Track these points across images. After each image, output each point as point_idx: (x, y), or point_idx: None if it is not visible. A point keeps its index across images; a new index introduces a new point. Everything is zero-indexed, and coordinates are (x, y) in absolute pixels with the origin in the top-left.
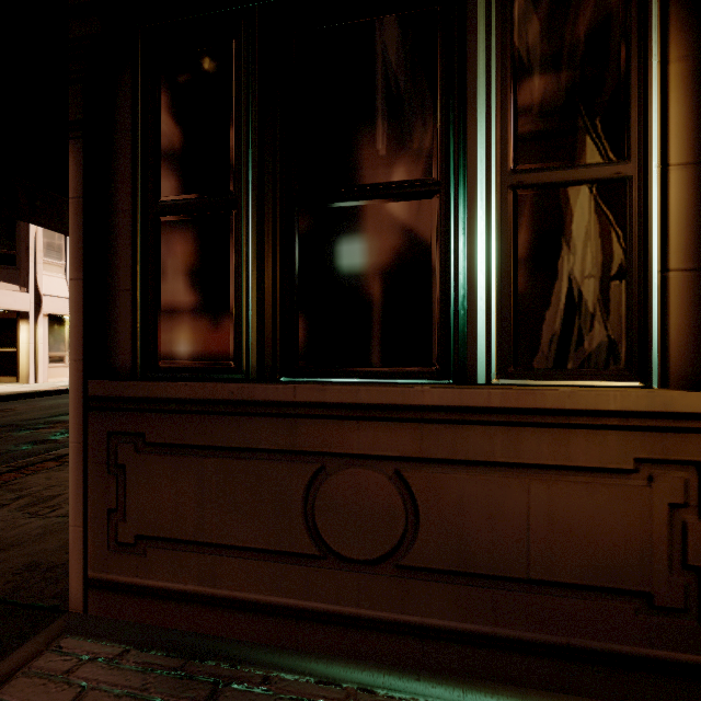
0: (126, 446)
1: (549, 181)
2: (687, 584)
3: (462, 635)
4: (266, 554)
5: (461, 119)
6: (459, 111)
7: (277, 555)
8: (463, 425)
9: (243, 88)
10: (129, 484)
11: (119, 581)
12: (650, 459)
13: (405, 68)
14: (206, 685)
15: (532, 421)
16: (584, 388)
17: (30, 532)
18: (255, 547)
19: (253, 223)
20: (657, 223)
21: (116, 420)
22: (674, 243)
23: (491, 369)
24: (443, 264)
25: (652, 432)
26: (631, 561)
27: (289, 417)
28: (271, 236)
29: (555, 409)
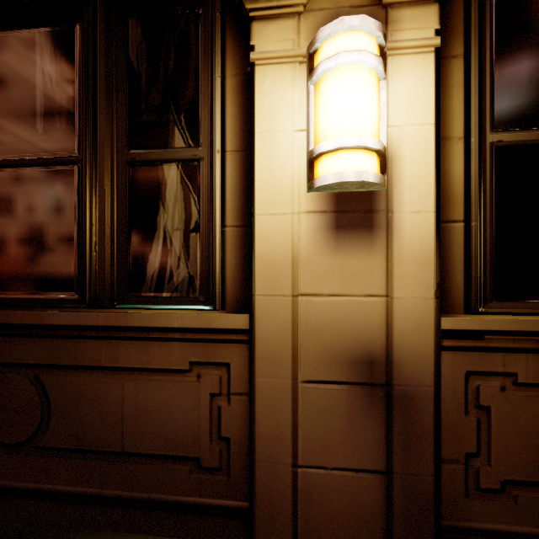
0: None
1: (151, 159)
2: (221, 450)
3: (80, 497)
4: None
5: (94, 110)
6: (93, 103)
7: None
8: (81, 339)
9: None
10: None
11: None
12: (199, 362)
13: (56, 68)
14: None
15: (125, 335)
16: (167, 311)
17: None
18: None
19: None
20: (219, 193)
21: None
22: (229, 207)
23: (114, 297)
24: (82, 218)
25: (200, 342)
26: (187, 435)
27: None
28: None
29: (140, 326)
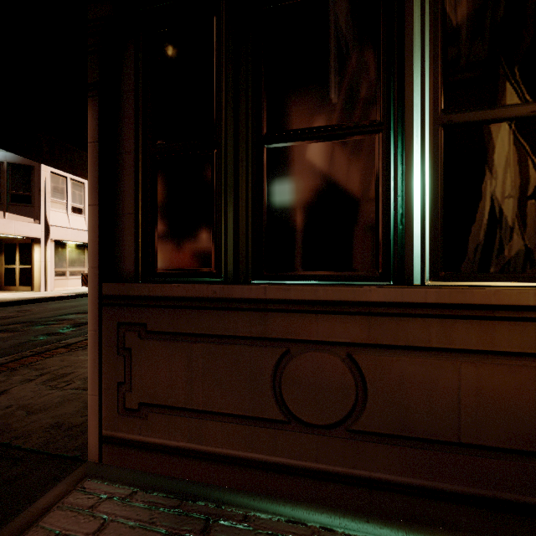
0: (132, 333)
1: (474, 119)
2: None
3: (403, 487)
4: (242, 419)
5: (400, 72)
6: (398, 65)
7: (251, 420)
8: (404, 317)
9: (222, 53)
10: (134, 363)
11: (126, 438)
12: None
13: (353, 33)
14: (199, 520)
15: (463, 314)
16: (505, 287)
17: (52, 400)
18: (233, 413)
19: (230, 160)
20: None
21: (124, 313)
22: None
23: (425, 273)
24: (384, 189)
25: None
26: None
27: (261, 311)
28: (244, 169)
29: (482, 304)
